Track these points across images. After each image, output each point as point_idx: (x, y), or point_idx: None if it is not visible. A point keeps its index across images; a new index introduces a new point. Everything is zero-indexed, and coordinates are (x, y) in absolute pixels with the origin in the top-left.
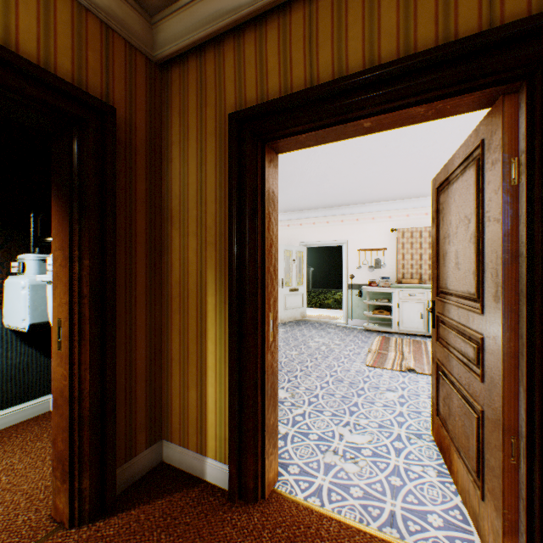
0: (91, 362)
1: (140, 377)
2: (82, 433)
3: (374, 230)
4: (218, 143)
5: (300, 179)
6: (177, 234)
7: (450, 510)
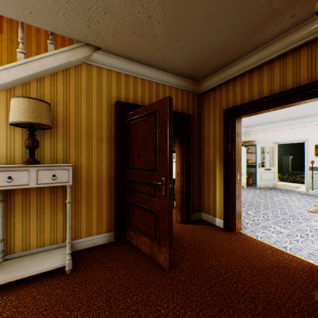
0: (185, 182)
1: (195, 190)
2: (183, 200)
3: None
4: (219, 118)
5: None
6: (206, 147)
7: (315, 252)
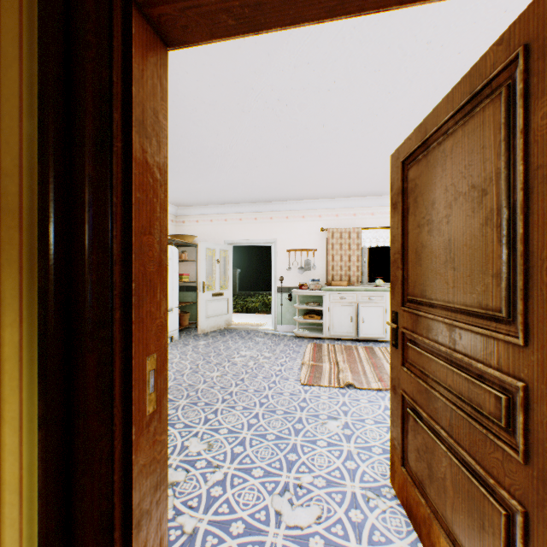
0: None
1: None
2: None
3: (304, 229)
4: None
5: (224, 161)
6: None
7: None
